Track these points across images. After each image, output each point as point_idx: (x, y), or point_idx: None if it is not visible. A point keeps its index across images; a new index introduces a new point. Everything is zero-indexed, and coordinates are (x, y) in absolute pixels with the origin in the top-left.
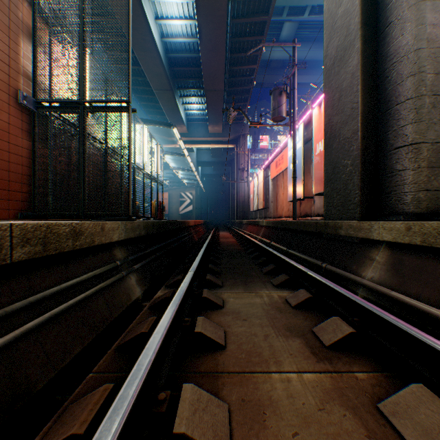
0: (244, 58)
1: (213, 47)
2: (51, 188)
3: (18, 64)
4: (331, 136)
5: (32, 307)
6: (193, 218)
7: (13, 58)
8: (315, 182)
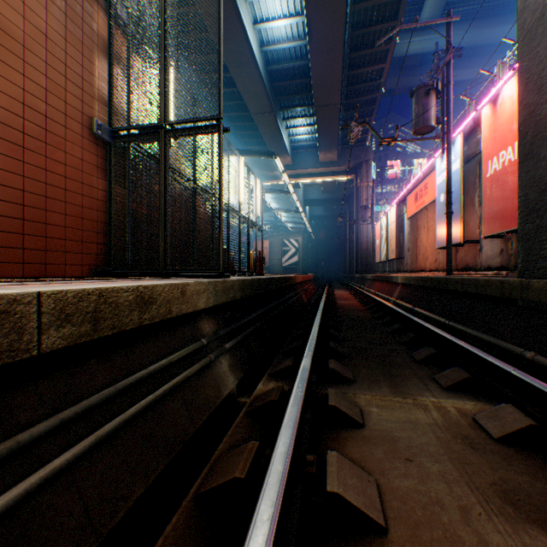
0: (368, 56)
1: (326, 47)
2: (128, 237)
3: (92, 87)
4: (536, 138)
5: (70, 424)
6: (299, 271)
7: (87, 79)
8: (484, 219)
